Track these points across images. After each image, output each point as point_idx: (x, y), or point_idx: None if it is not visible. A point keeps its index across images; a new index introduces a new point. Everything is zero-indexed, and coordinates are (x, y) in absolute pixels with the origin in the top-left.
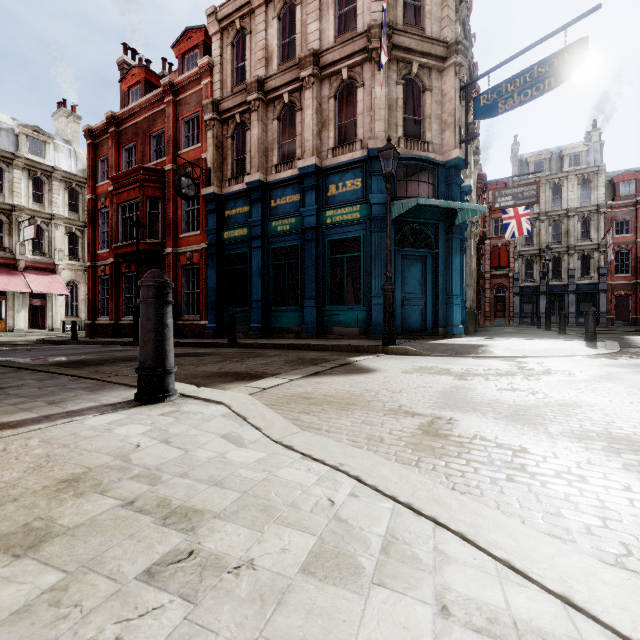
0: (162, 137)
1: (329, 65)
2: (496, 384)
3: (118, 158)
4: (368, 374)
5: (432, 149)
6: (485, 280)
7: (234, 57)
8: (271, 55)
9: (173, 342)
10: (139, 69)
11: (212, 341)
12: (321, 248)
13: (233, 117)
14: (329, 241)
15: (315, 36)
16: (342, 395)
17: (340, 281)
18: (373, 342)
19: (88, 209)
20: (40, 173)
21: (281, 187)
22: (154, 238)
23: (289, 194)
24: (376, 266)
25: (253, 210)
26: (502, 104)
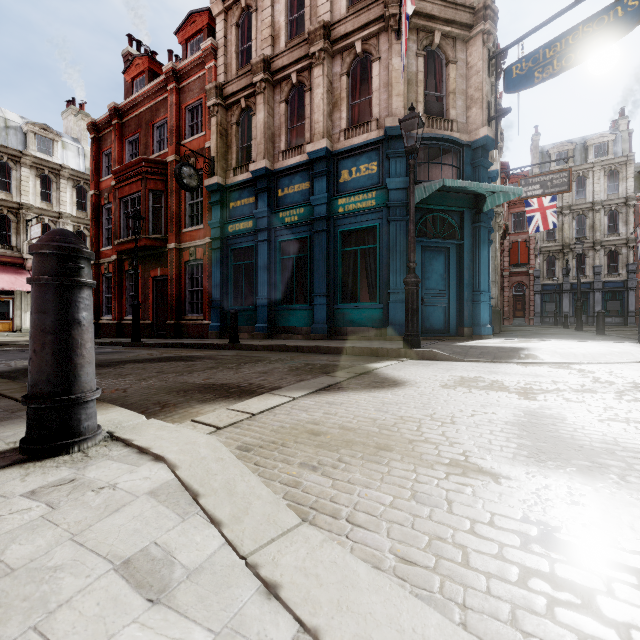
0: (165, 127)
1: (341, 38)
2: (588, 408)
3: (121, 151)
4: (397, 389)
5: (456, 128)
6: (503, 278)
7: (239, 38)
8: (278, 33)
9: (171, 343)
10: (143, 58)
11: (213, 342)
12: (332, 240)
13: (238, 102)
14: (341, 232)
15: (326, 8)
16: (367, 428)
17: (353, 276)
18: (392, 344)
19: (92, 205)
20: (48, 171)
21: (289, 175)
22: (157, 233)
23: (297, 182)
24: (394, 259)
25: (259, 201)
26: (539, 73)
